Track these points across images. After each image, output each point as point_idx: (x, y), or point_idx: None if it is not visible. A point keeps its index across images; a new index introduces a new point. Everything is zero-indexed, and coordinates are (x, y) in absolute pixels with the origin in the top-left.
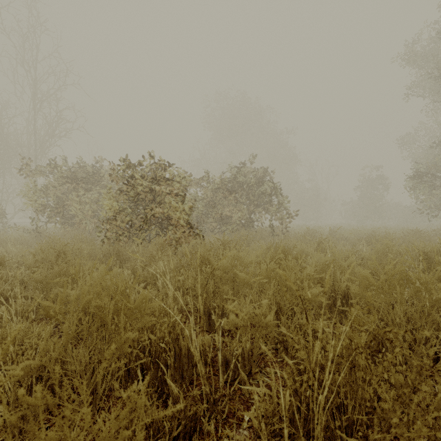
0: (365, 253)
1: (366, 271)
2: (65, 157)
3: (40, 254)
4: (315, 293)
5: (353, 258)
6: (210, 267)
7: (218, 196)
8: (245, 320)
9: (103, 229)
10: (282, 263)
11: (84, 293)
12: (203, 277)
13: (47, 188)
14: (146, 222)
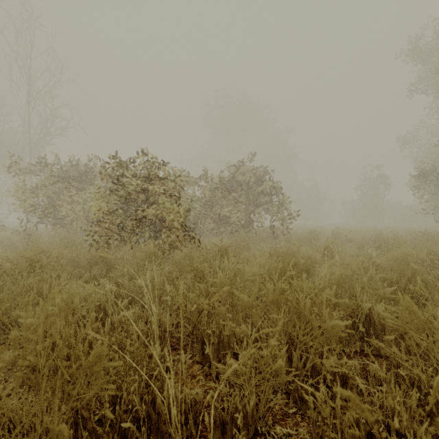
0: (380, 261)
1: (408, 299)
2: (57, 155)
3: (12, 263)
4: (339, 325)
5: (373, 271)
6: (204, 282)
7: (216, 196)
8: (248, 366)
9: (91, 232)
10: (293, 283)
11: (15, 342)
12: (196, 293)
13: (38, 187)
14: (137, 225)
